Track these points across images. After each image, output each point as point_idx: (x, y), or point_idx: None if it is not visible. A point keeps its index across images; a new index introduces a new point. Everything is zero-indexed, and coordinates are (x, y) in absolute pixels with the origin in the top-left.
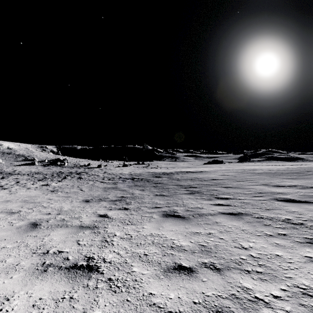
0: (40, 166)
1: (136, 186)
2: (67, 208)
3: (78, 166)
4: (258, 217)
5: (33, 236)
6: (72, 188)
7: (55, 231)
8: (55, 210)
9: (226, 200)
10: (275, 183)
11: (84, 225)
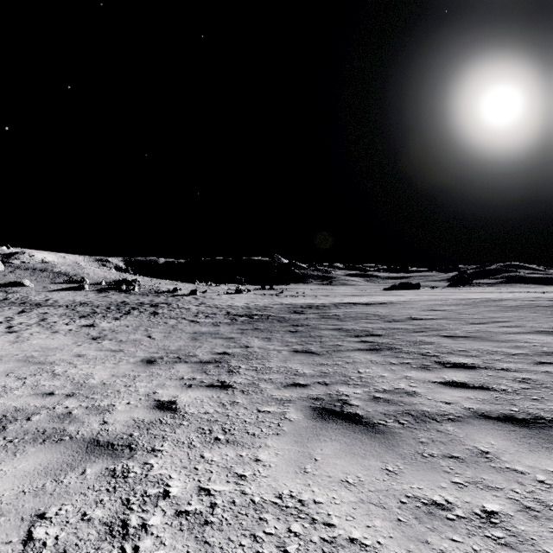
0: (92, 291)
1: (255, 330)
2: (98, 379)
3: (158, 292)
4: None
5: None
6: (134, 332)
7: (19, 456)
8: (71, 384)
9: (469, 370)
10: None
11: (104, 438)
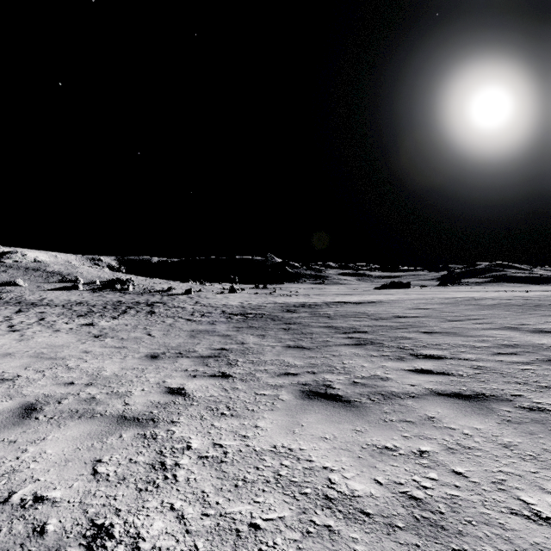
0: (86, 291)
1: (250, 327)
2: (110, 372)
3: (152, 292)
4: (533, 409)
5: (7, 443)
6: (134, 330)
7: (63, 428)
8: (87, 376)
9: (437, 360)
10: (532, 326)
11: (130, 415)
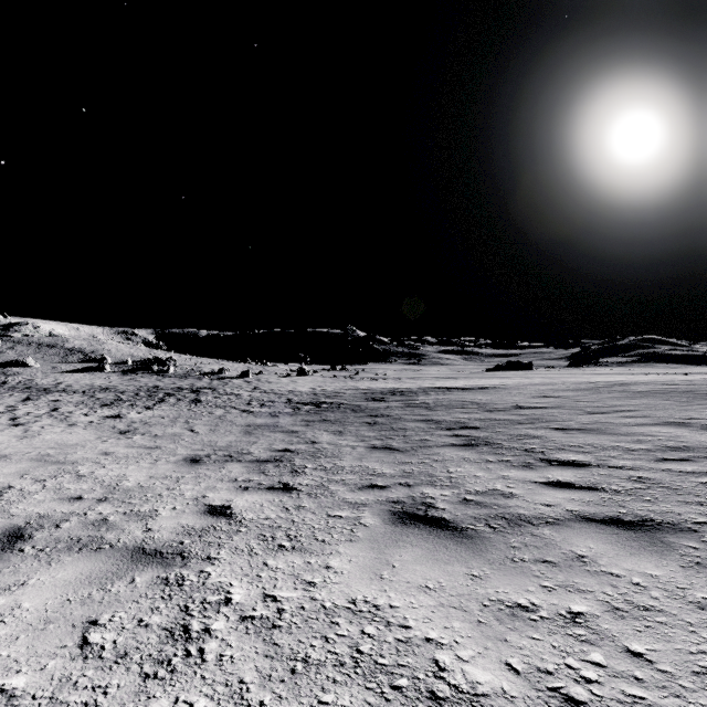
0: (115, 373)
1: (323, 421)
2: (134, 481)
3: (199, 374)
4: None
5: None
6: (172, 424)
7: (55, 566)
8: (101, 487)
9: (579, 469)
10: (705, 420)
11: (150, 547)
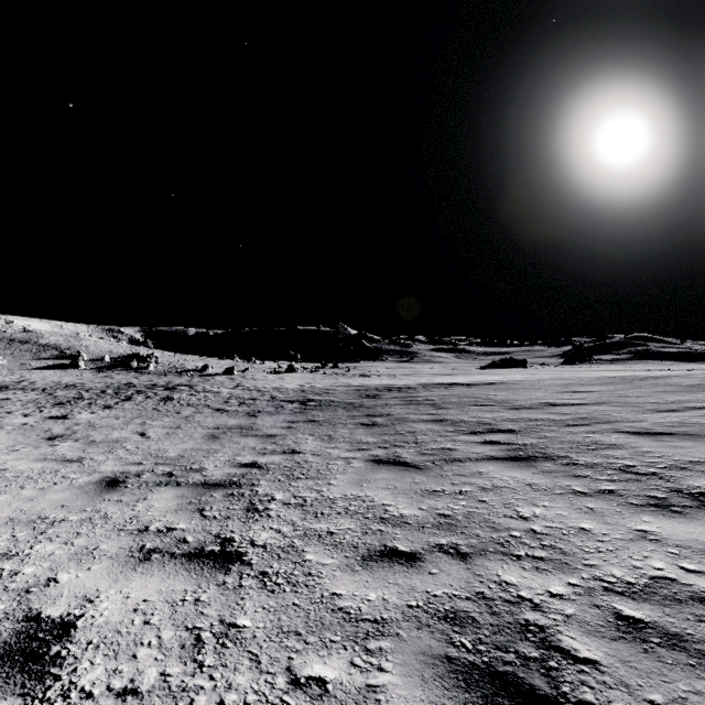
0: (89, 370)
1: (309, 422)
2: None
3: (181, 371)
4: None
5: None
6: (123, 426)
7: None
8: None
9: None
10: None
11: None
